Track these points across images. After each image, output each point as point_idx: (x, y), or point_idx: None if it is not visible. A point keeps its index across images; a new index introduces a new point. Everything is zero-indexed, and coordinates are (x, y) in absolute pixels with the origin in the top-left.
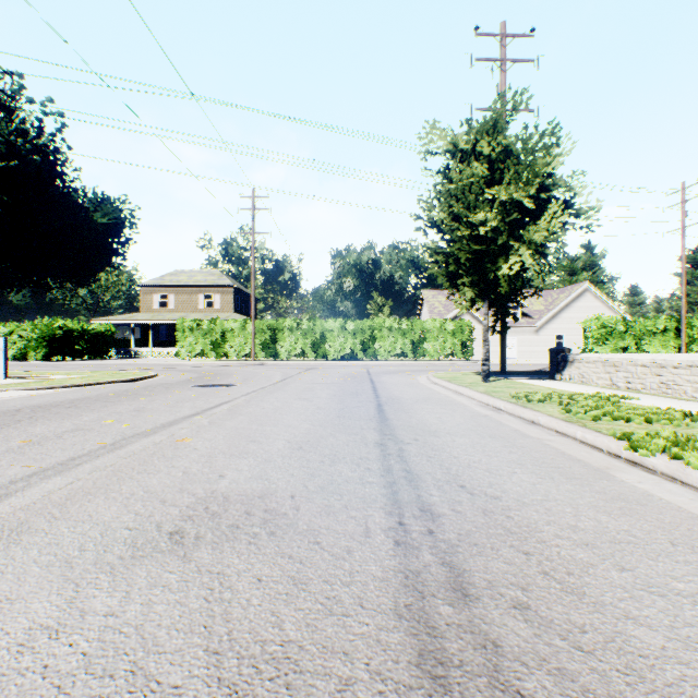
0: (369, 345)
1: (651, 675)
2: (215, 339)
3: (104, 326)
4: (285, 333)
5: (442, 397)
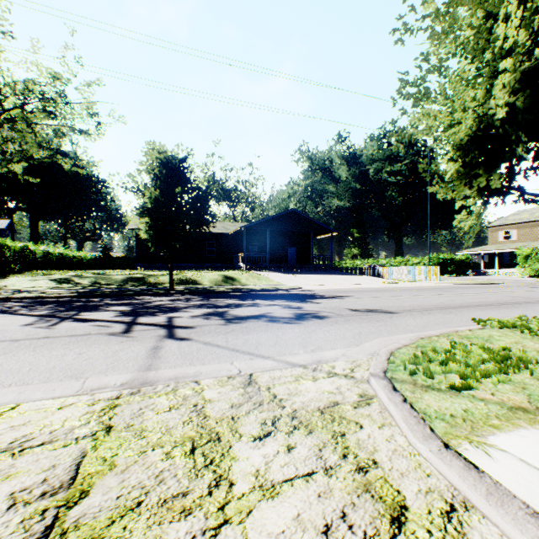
0: None
1: None
2: None
3: (463, 256)
4: None
5: None
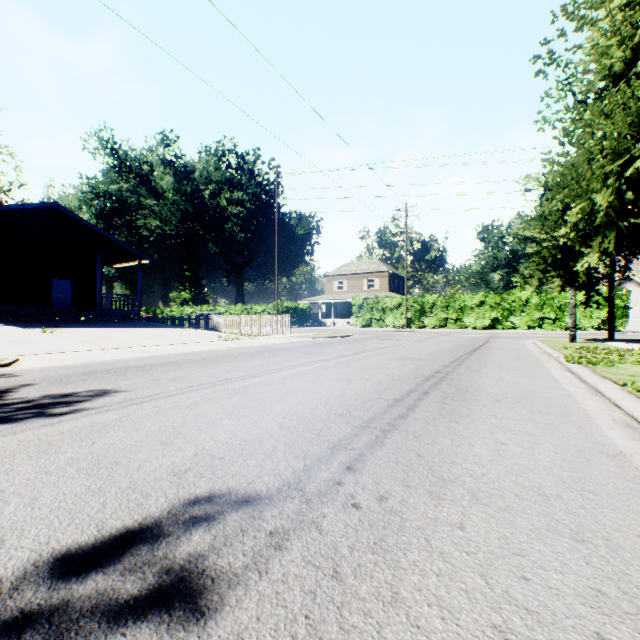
0: (504, 316)
1: (480, 369)
2: (377, 313)
3: (306, 305)
4: (429, 307)
5: (522, 348)
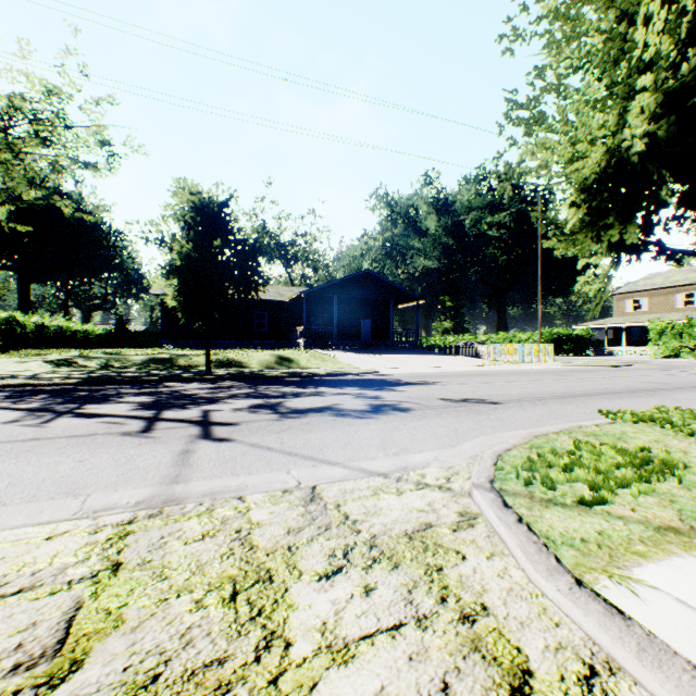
0: None
1: None
2: (690, 340)
3: (582, 331)
4: None
5: None
